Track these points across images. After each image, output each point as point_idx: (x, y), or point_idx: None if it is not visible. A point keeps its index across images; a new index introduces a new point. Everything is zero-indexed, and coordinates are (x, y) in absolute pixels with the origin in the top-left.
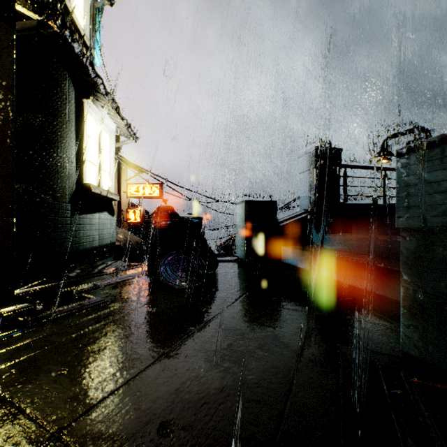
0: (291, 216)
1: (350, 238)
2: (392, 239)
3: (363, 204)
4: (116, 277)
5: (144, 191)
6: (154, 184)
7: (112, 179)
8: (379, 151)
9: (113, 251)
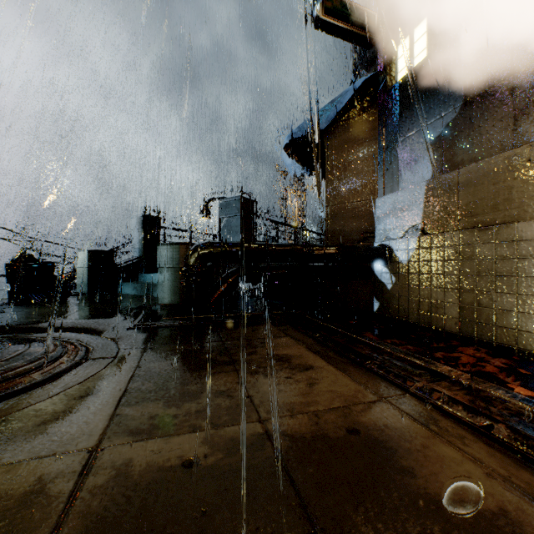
0: (125, 261)
1: None
2: None
3: None
4: None
5: None
6: None
7: None
8: (203, 210)
9: None
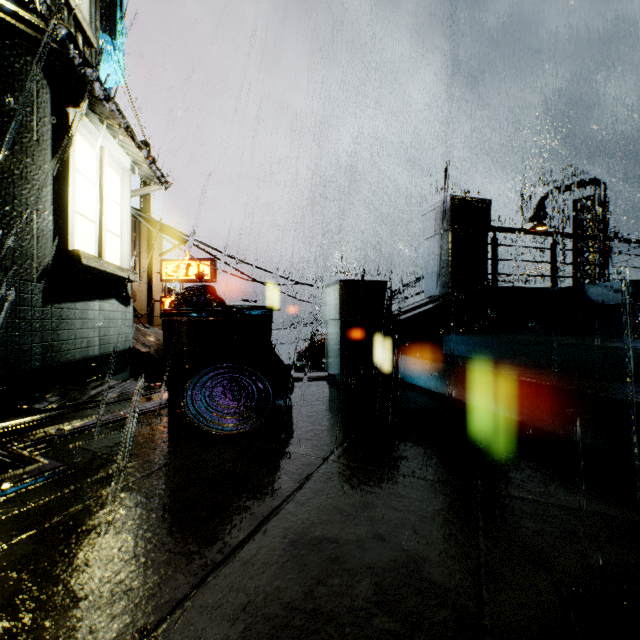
0: (412, 306)
1: (513, 341)
2: (590, 343)
3: (524, 288)
4: (107, 413)
5: (187, 270)
6: (203, 260)
7: (125, 247)
8: (533, 214)
9: (128, 363)
